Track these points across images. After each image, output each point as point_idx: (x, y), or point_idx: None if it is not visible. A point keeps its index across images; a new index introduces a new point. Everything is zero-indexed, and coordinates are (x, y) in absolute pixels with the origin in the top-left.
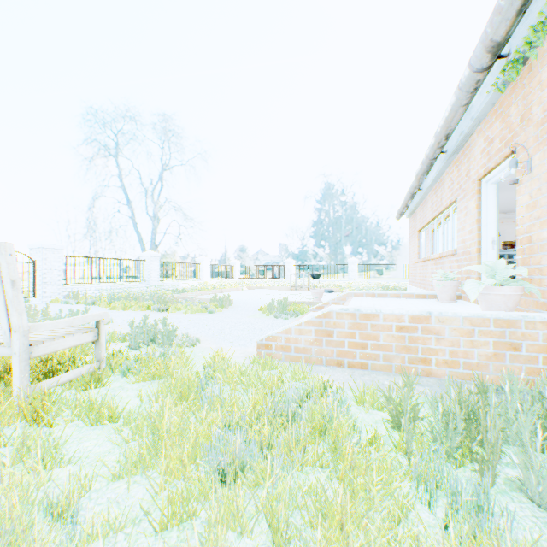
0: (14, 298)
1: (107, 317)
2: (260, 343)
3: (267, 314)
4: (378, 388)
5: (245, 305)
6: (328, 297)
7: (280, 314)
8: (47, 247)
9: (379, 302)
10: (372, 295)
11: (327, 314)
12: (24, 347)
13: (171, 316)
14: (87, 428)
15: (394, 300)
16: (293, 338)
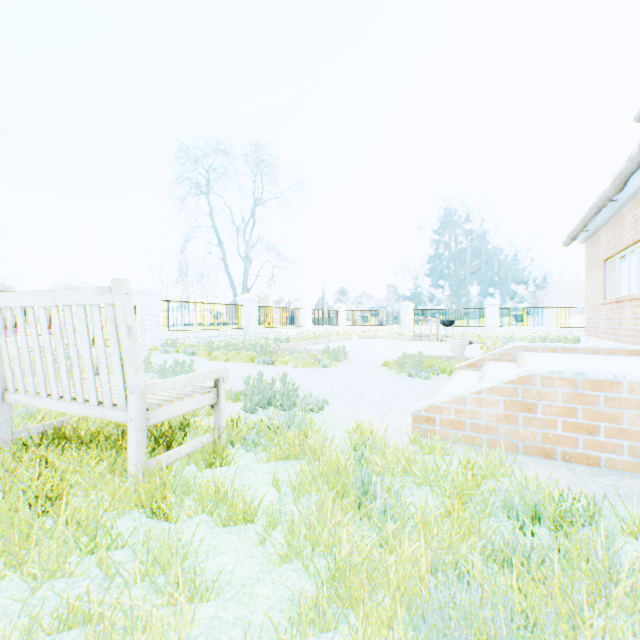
0: (130, 350)
1: (226, 374)
2: (416, 414)
3: (397, 372)
4: (638, 503)
5: (363, 359)
6: (468, 351)
7: (415, 371)
8: (146, 291)
9: (573, 360)
10: (552, 349)
11: (526, 379)
12: (140, 412)
13: (280, 371)
14: (219, 530)
15: (593, 357)
16: (468, 410)
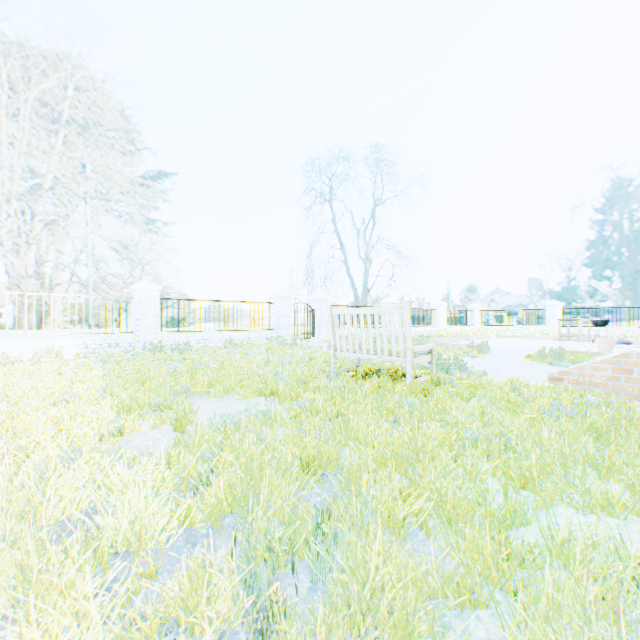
0: (409, 332)
1: (434, 347)
2: (550, 376)
3: (538, 362)
4: None
5: (505, 353)
6: None
7: (555, 362)
8: (321, 299)
9: None
10: None
11: (625, 355)
12: (411, 358)
13: None
14: None
15: None
16: (586, 373)
